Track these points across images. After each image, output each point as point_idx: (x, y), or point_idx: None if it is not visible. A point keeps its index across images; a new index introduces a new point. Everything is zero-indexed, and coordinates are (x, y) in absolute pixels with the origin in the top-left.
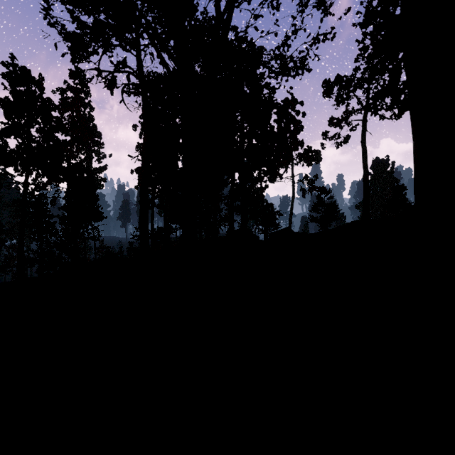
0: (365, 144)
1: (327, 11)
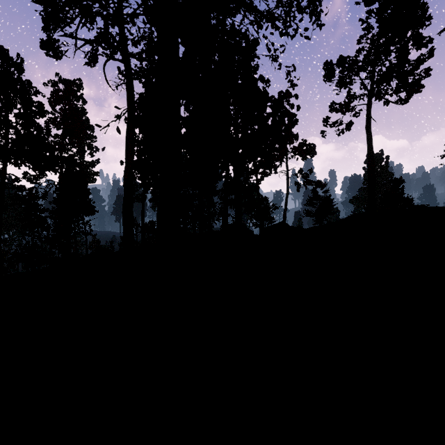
0: (370, 130)
1: None
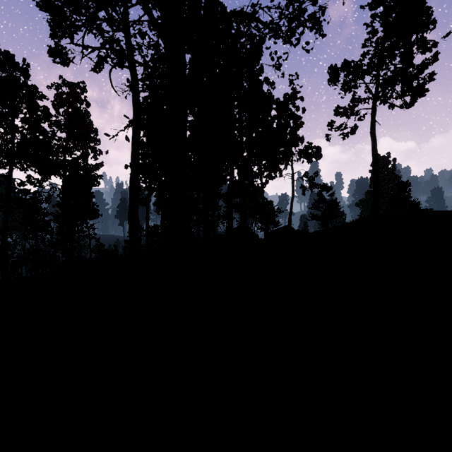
0: (374, 134)
1: None
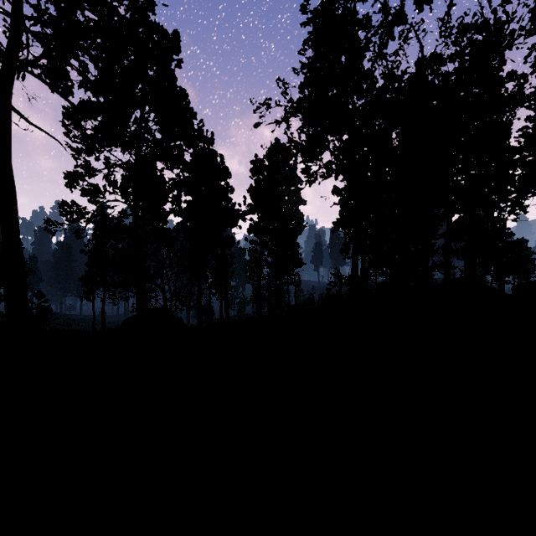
0: None
1: None
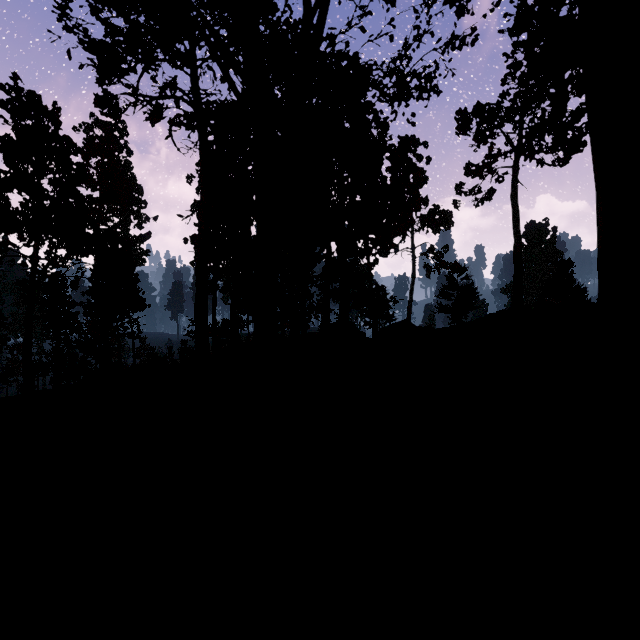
0: (516, 201)
1: (464, 8)
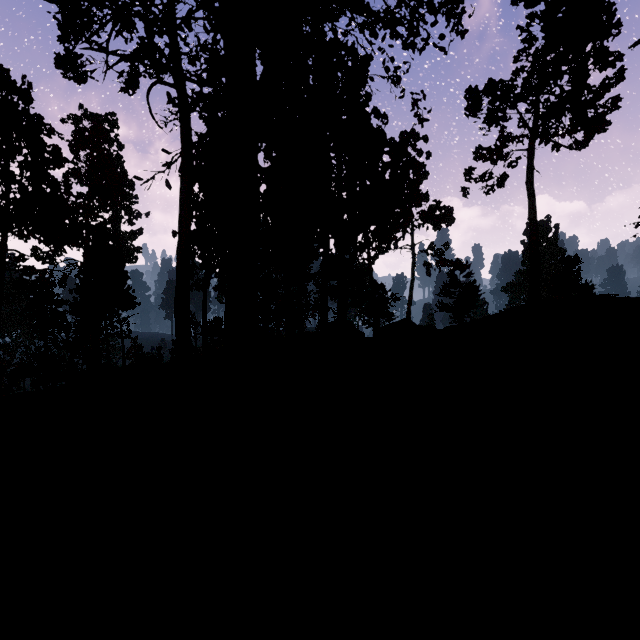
0: (532, 187)
1: None
